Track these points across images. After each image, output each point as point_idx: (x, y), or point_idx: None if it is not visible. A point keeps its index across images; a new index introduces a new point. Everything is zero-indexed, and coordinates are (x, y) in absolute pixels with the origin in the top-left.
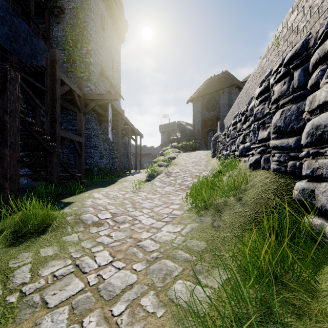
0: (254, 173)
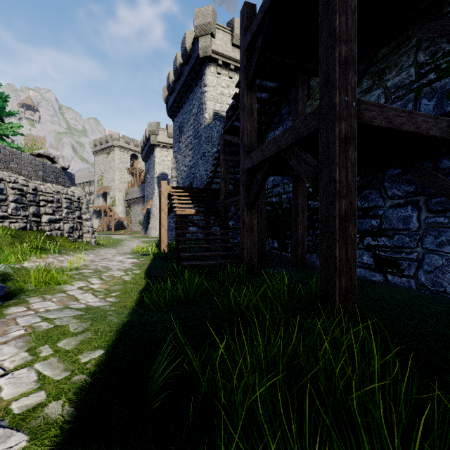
0: (27, 232)
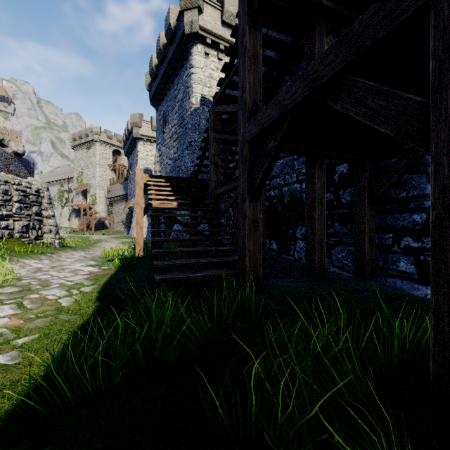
0: None
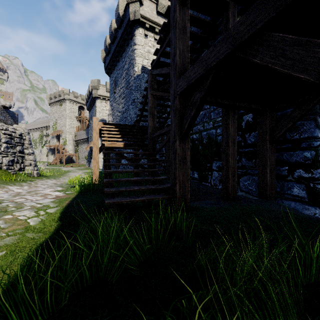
0: None
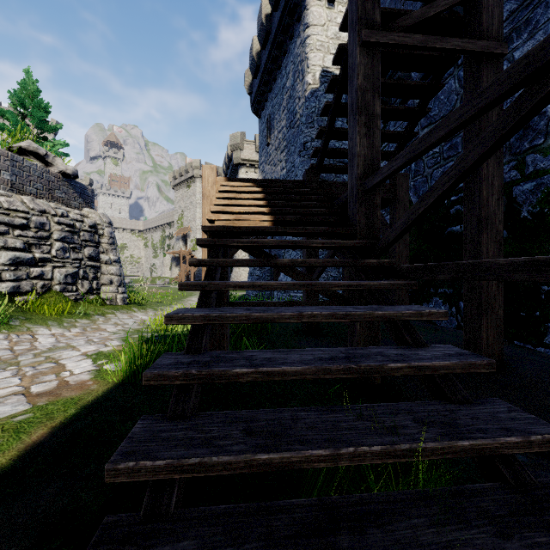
0: None
